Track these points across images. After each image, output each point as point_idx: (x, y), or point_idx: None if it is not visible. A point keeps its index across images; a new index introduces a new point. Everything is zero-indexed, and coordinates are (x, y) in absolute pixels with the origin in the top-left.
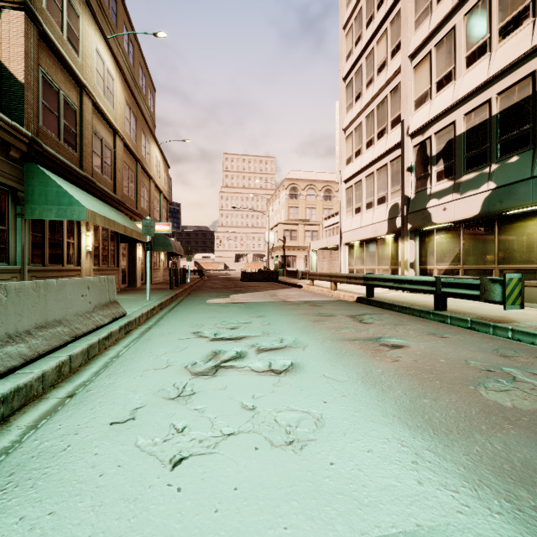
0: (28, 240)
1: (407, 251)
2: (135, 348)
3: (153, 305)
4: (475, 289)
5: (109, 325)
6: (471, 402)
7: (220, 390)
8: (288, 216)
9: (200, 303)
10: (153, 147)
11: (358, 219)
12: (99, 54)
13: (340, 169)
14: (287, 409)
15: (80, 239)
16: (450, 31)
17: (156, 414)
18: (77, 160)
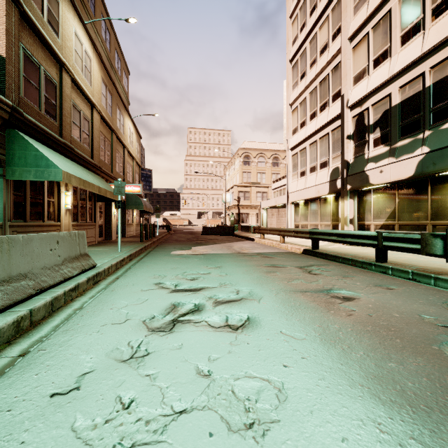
0: (9, 198)
1: (347, 209)
2: (98, 300)
3: (123, 257)
4: (416, 243)
5: (78, 277)
6: (441, 367)
7: (175, 350)
8: (242, 179)
9: (165, 254)
10: (126, 120)
11: (303, 181)
12: (77, 36)
13: (287, 139)
14: (245, 376)
15: (60, 198)
16: (386, 14)
17: (103, 382)
18: (57, 129)
